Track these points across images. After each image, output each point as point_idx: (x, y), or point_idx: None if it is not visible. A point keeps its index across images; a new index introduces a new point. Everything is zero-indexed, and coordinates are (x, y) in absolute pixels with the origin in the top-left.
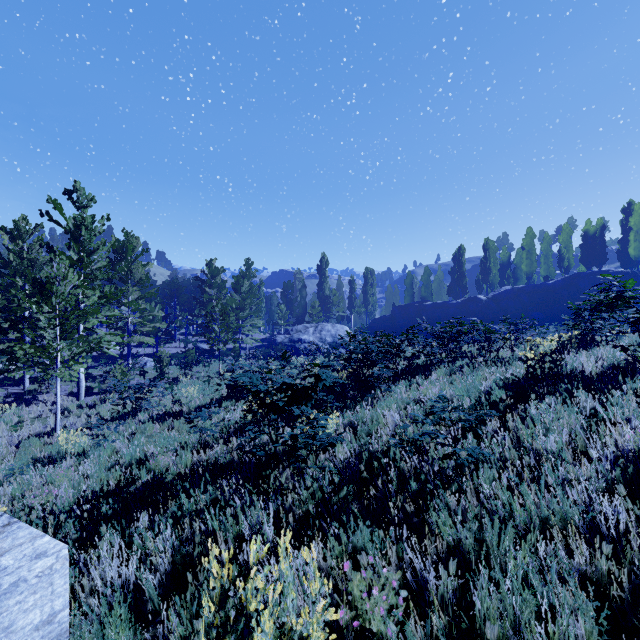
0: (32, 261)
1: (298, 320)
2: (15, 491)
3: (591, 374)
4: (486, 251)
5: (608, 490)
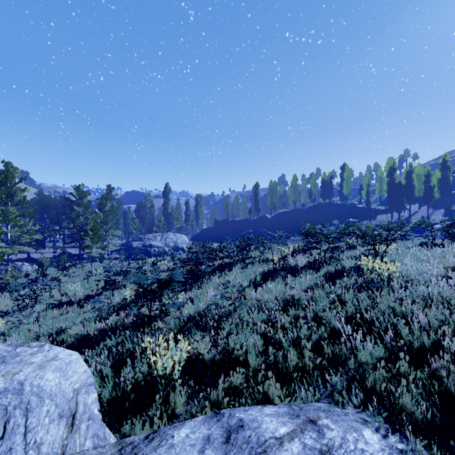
0: None
1: (148, 230)
2: None
3: (299, 266)
4: (271, 187)
5: (279, 309)
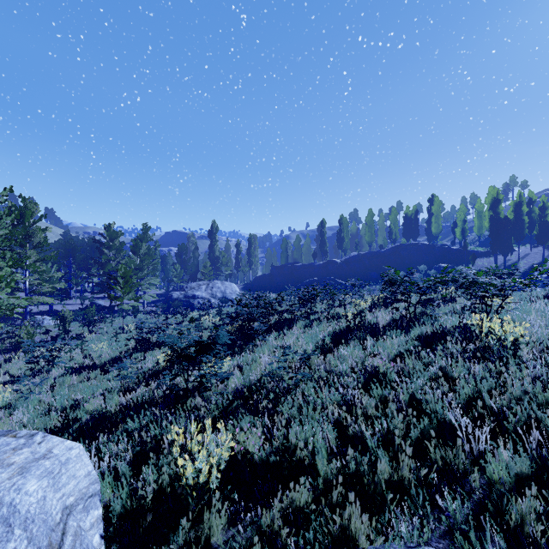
0: None
1: (191, 277)
2: None
3: (381, 324)
4: (341, 225)
5: (357, 386)
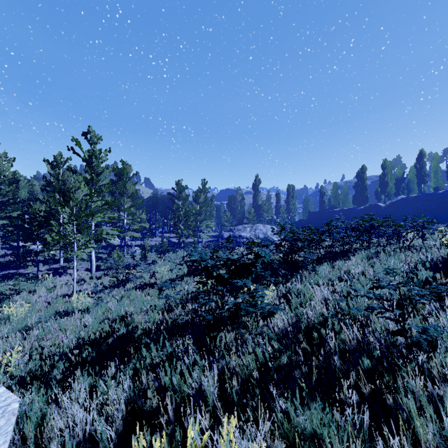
0: (64, 182)
1: (239, 222)
2: (40, 334)
3: None
4: (384, 169)
5: None
